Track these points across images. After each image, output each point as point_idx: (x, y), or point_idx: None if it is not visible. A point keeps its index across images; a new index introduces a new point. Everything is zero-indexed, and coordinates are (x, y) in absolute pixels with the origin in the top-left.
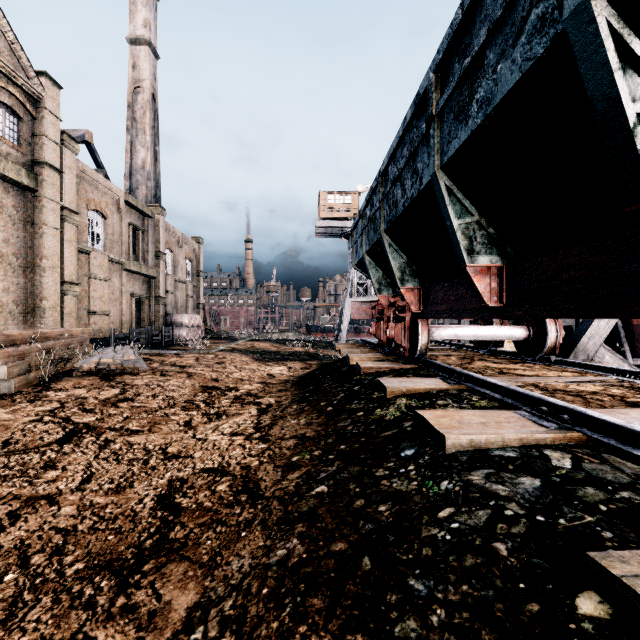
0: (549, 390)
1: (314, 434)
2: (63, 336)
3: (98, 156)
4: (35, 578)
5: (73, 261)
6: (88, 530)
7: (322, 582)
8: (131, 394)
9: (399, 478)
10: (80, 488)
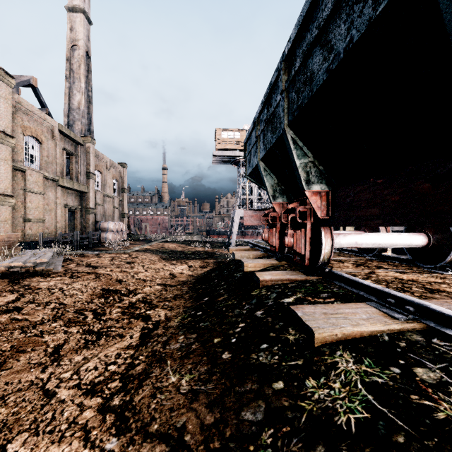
0: None
1: (199, 441)
2: None
3: (42, 97)
4: None
5: (8, 177)
6: None
7: None
8: (24, 301)
9: None
10: None
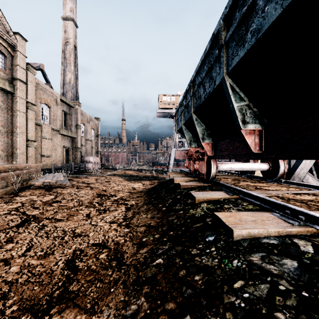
0: (285, 199)
1: (155, 224)
2: (26, 168)
3: (47, 76)
4: None
5: (33, 129)
6: (24, 282)
7: None
8: (60, 198)
9: (206, 256)
10: (24, 254)
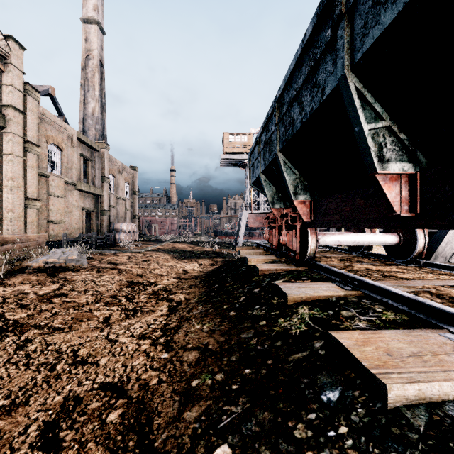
0: (447, 298)
1: (216, 347)
2: (21, 240)
3: (59, 105)
4: None
5: (35, 182)
6: None
7: None
8: (67, 289)
9: (331, 452)
10: None
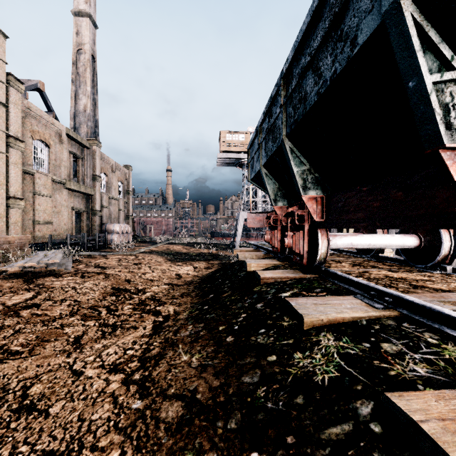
0: None
1: (208, 397)
2: None
3: (49, 101)
4: None
5: (18, 180)
6: None
7: None
8: (41, 299)
9: None
10: None
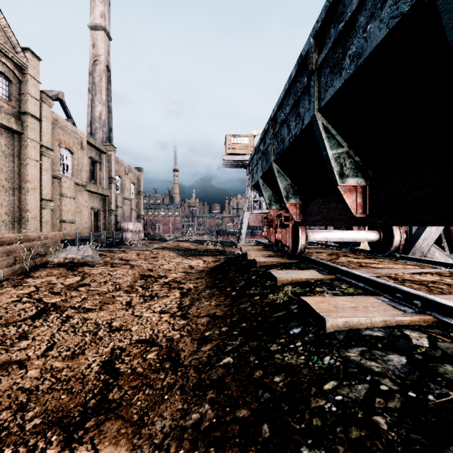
0: (399, 280)
1: (222, 313)
2: (41, 238)
3: (68, 109)
4: (1, 431)
5: (49, 184)
6: (47, 390)
7: (229, 447)
8: (88, 281)
9: (289, 353)
10: (44, 355)
